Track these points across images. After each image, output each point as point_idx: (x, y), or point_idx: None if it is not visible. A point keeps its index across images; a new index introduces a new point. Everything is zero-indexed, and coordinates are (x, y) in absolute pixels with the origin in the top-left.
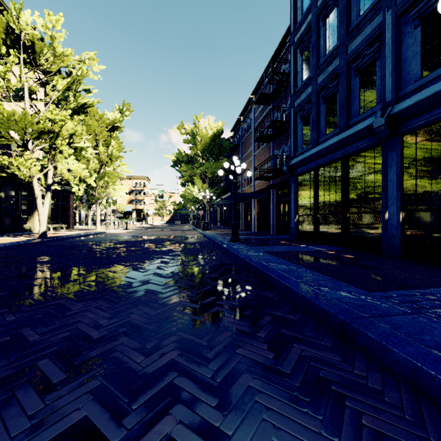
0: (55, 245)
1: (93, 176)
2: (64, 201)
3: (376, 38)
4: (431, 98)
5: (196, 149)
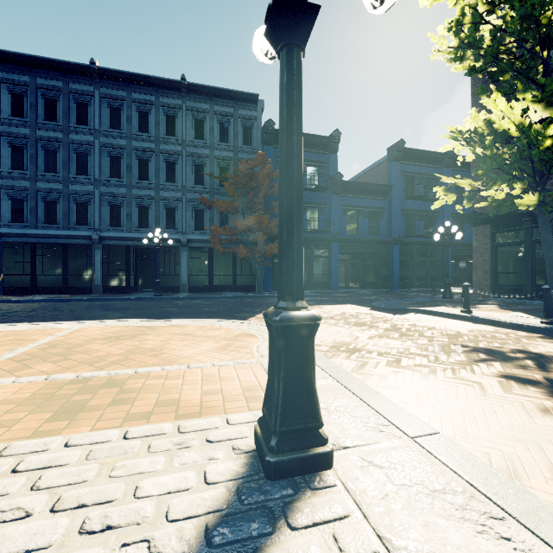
0: None
1: None
2: None
3: (89, 195)
4: (116, 237)
5: None
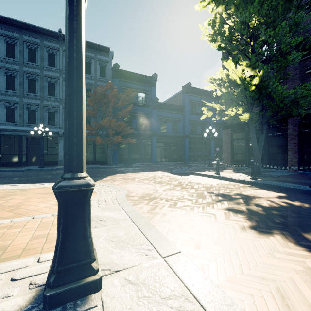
0: None
1: None
2: None
3: None
4: (11, 129)
5: None
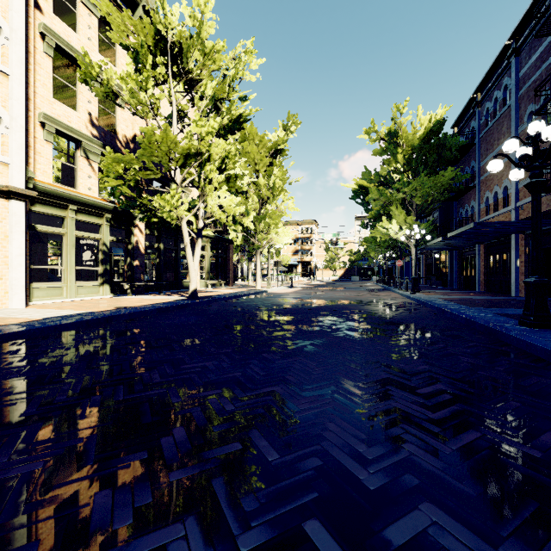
0: (199, 311)
1: (250, 214)
2: (223, 253)
3: None
4: None
5: (395, 161)
